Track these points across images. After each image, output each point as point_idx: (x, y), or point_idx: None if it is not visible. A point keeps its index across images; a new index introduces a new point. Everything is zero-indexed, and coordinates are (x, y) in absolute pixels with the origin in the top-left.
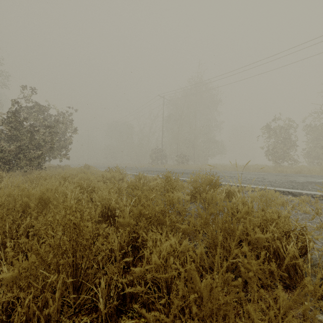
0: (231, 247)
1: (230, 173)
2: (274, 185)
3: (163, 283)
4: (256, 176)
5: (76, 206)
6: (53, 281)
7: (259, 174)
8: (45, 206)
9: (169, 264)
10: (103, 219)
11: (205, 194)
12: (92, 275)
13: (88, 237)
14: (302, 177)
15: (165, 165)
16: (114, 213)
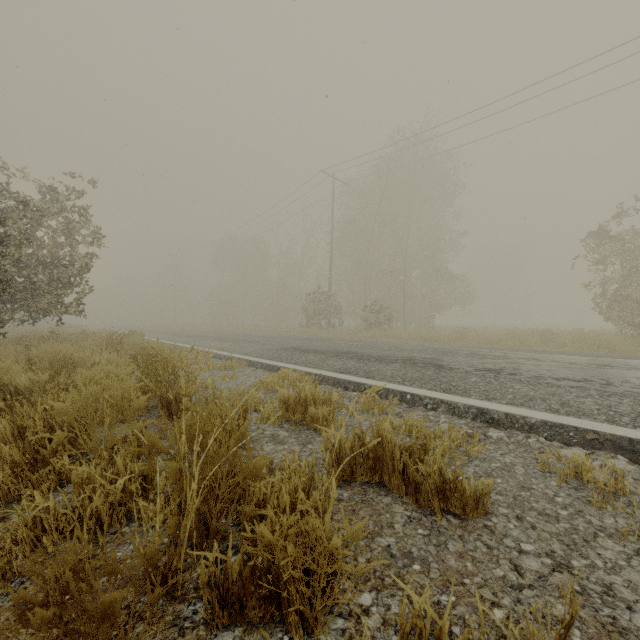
0: None
1: (558, 362)
2: None
3: None
4: None
5: None
6: None
7: None
8: None
9: None
10: None
11: None
12: None
13: None
14: None
15: (338, 329)
16: None
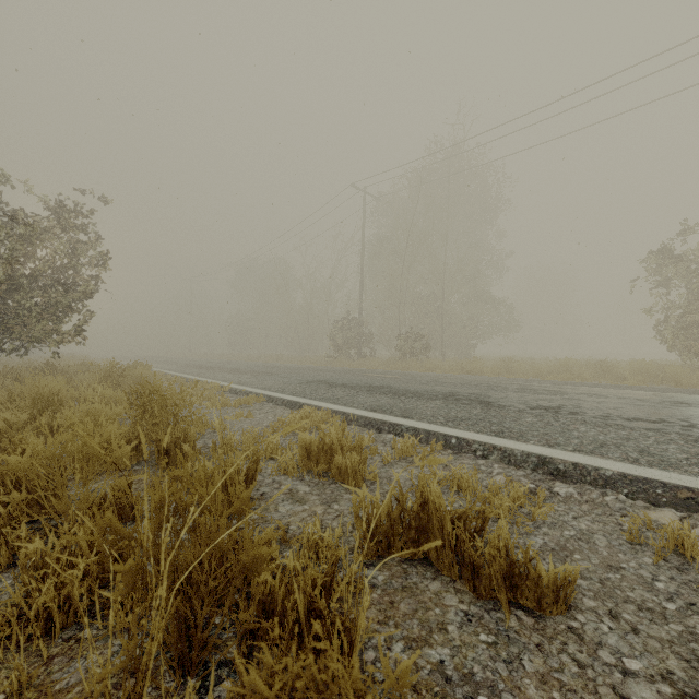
0: None
1: (625, 399)
2: None
3: None
4: None
5: None
6: None
7: None
8: None
9: None
10: None
11: None
12: None
13: None
14: None
15: (369, 360)
16: None
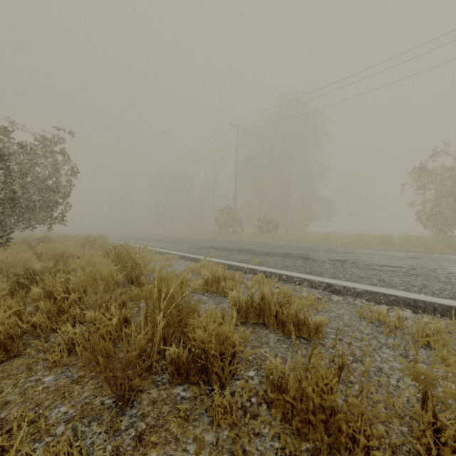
0: None
1: (385, 256)
2: None
3: None
4: None
5: None
6: None
7: None
8: None
9: None
10: None
11: None
12: None
13: None
14: None
15: (240, 234)
16: None
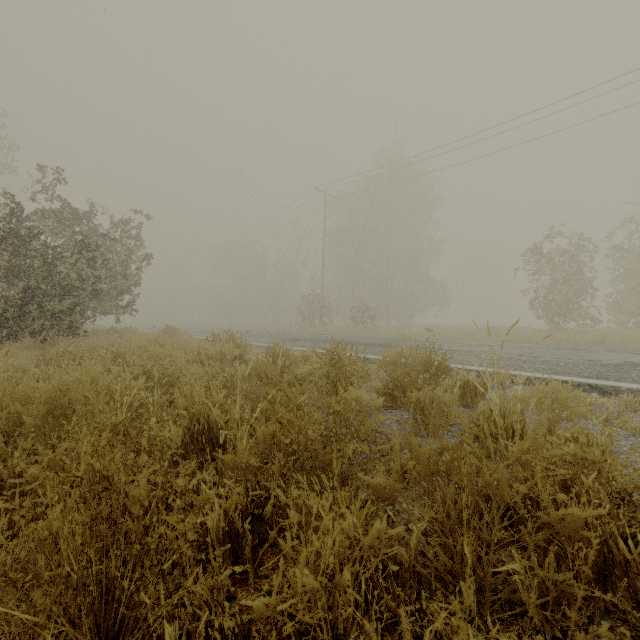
0: (494, 532)
1: (462, 344)
2: (557, 371)
3: (325, 637)
4: (517, 351)
5: (126, 424)
6: (40, 634)
7: (522, 347)
8: (63, 419)
9: (341, 586)
10: (193, 448)
11: (416, 391)
12: (148, 607)
13: (137, 512)
14: (613, 353)
15: (329, 327)
16: (218, 434)
